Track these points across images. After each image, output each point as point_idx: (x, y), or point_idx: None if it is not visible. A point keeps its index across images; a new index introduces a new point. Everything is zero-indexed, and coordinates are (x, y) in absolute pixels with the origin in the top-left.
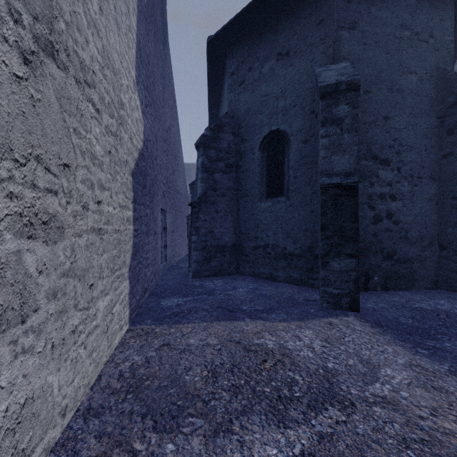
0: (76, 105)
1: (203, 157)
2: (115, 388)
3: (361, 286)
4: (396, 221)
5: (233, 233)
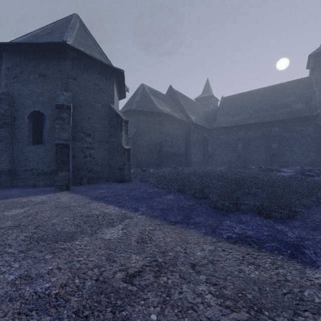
0: None
1: None
2: None
3: (78, 183)
4: (93, 158)
5: (8, 163)
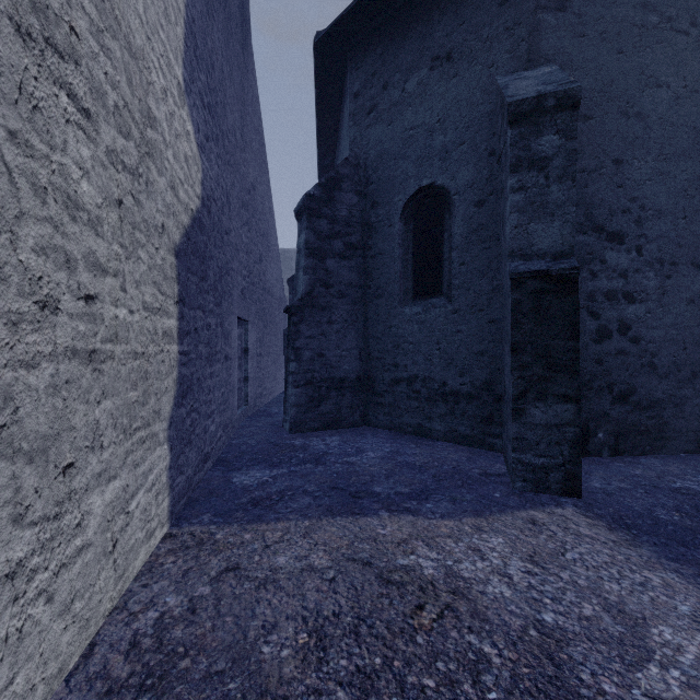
0: (18, 82)
1: (307, 231)
2: (116, 677)
3: None
4: (635, 338)
5: (357, 357)
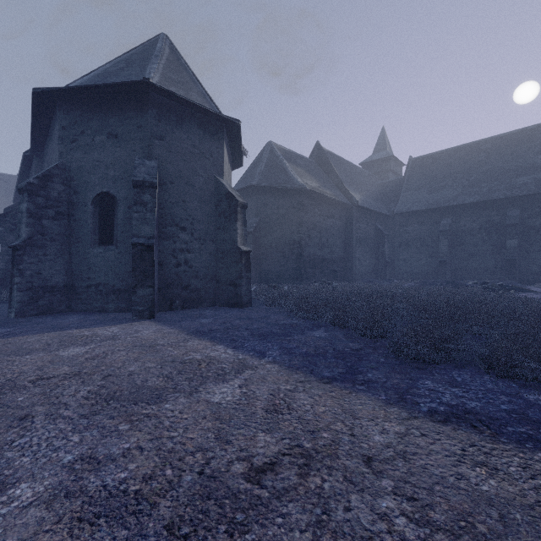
0: None
1: (29, 203)
2: None
3: (168, 308)
4: (191, 266)
5: (64, 274)
